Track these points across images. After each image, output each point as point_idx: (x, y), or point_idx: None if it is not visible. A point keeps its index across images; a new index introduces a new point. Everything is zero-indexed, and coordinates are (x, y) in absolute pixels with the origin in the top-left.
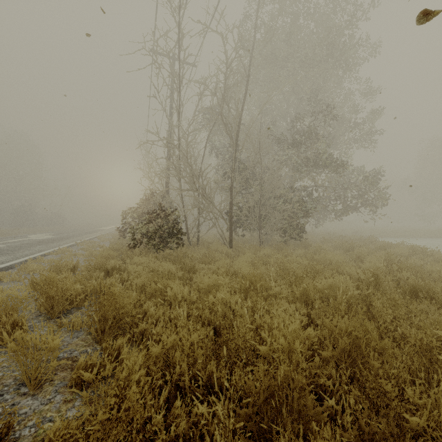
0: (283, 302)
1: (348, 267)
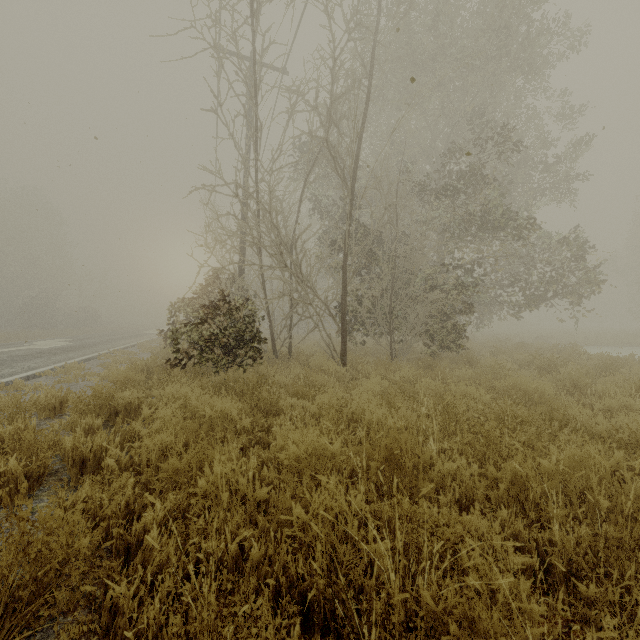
0: (476, 516)
1: (576, 410)
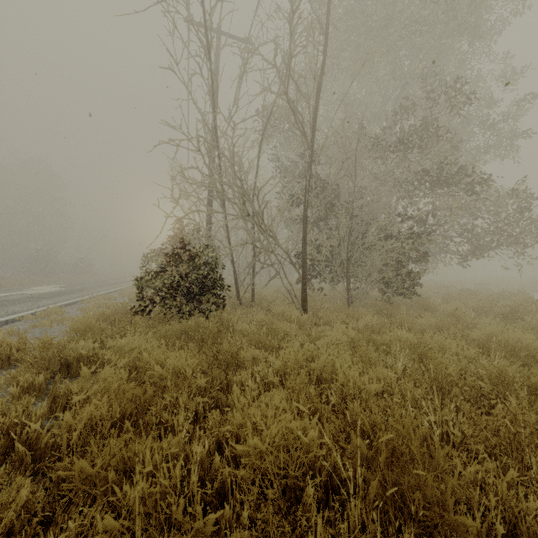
0: None
1: None
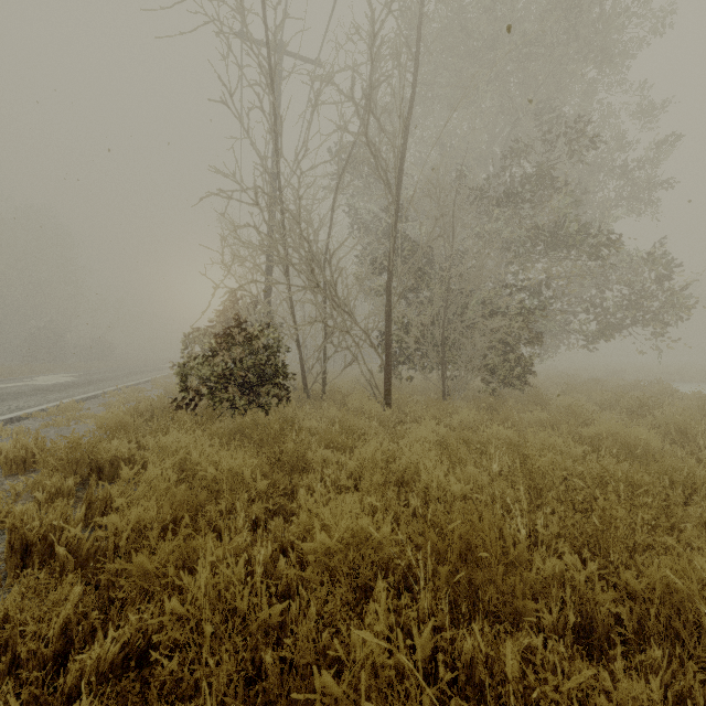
0: (629, 679)
1: (705, 471)
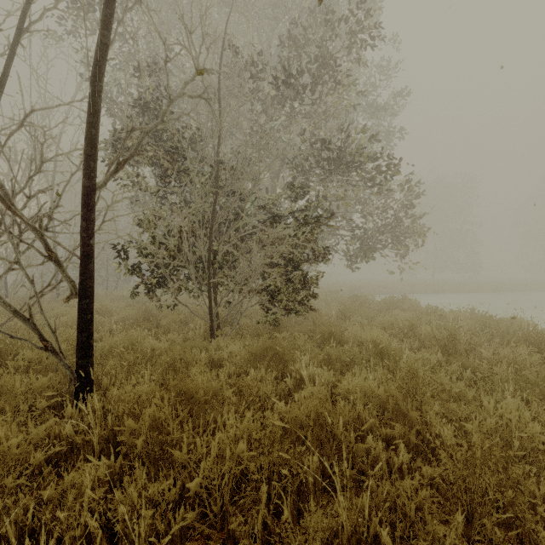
0: None
1: None
